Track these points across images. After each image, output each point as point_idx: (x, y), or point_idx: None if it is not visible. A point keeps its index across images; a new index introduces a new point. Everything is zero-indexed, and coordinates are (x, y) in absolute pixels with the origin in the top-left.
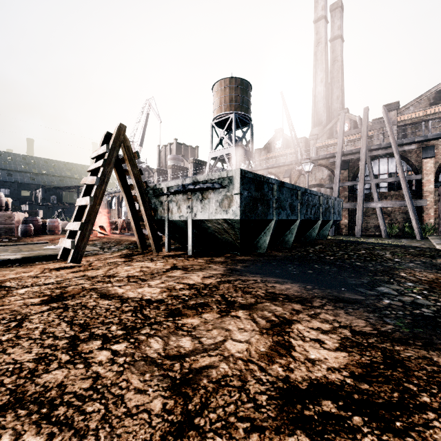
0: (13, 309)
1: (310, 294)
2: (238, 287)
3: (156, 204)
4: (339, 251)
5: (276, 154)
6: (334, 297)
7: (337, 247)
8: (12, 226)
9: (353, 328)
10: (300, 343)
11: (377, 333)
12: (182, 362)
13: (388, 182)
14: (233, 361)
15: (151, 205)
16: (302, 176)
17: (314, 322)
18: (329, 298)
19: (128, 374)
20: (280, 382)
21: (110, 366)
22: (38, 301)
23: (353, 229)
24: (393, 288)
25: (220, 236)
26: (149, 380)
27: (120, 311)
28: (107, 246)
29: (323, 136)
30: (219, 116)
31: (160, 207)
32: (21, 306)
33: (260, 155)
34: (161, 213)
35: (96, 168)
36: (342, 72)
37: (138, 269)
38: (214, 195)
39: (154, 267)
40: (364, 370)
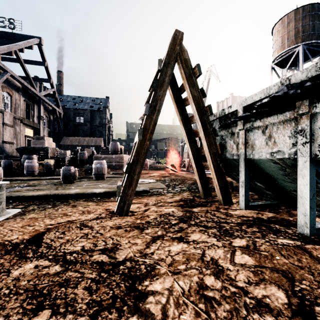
0: None
1: None
2: None
3: (224, 138)
4: None
5: None
6: None
7: None
8: (122, 163)
9: None
10: None
11: None
12: None
13: None
14: None
15: (217, 140)
16: None
17: None
18: None
19: None
20: None
21: None
22: None
23: None
24: None
25: None
26: None
27: None
28: (172, 184)
29: None
30: (280, 54)
31: (229, 141)
32: None
33: None
34: (232, 150)
35: (149, 96)
36: None
37: (194, 267)
38: None
39: (233, 279)
40: None
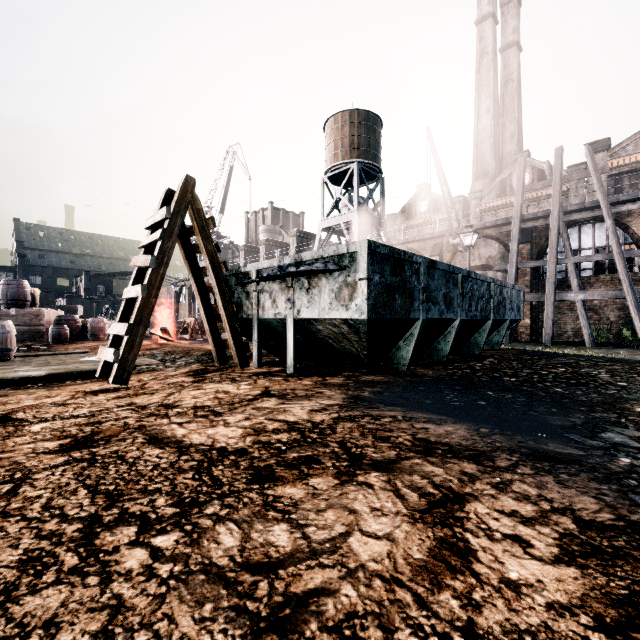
0: (15, 459)
1: (488, 444)
2: (367, 429)
3: (241, 297)
4: (522, 368)
5: (419, 221)
6: (531, 450)
7: (519, 362)
8: (40, 328)
9: (577, 514)
10: (484, 544)
11: (626, 527)
12: (272, 579)
13: (594, 262)
14: (365, 580)
15: (234, 298)
16: (459, 254)
17: (504, 500)
18: (521, 452)
19: (174, 603)
20: (459, 634)
21: (144, 584)
22: (54, 446)
23: (538, 333)
24: (629, 435)
25: (336, 345)
26: (209, 619)
27: (175, 468)
28: (170, 358)
29: (490, 194)
30: (334, 166)
31: (246, 301)
32: (28, 455)
33: (394, 223)
34: (248, 310)
35: (152, 242)
36: (520, 96)
37: (211, 394)
38: (328, 281)
39: (236, 392)
40: (621, 612)
